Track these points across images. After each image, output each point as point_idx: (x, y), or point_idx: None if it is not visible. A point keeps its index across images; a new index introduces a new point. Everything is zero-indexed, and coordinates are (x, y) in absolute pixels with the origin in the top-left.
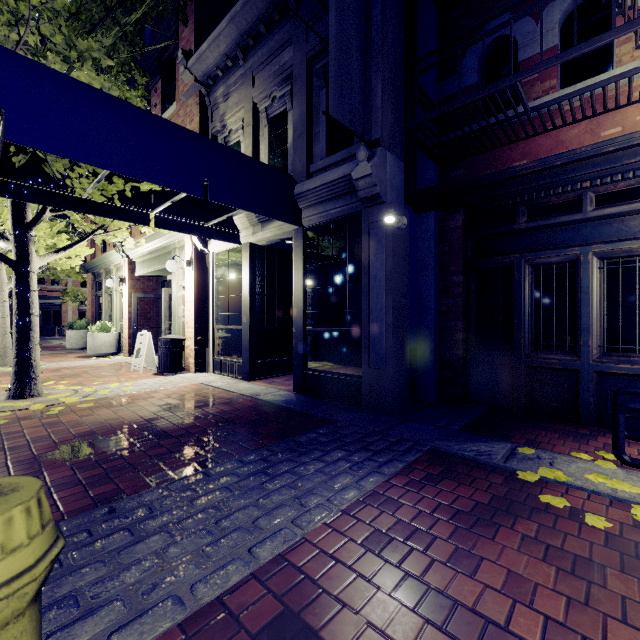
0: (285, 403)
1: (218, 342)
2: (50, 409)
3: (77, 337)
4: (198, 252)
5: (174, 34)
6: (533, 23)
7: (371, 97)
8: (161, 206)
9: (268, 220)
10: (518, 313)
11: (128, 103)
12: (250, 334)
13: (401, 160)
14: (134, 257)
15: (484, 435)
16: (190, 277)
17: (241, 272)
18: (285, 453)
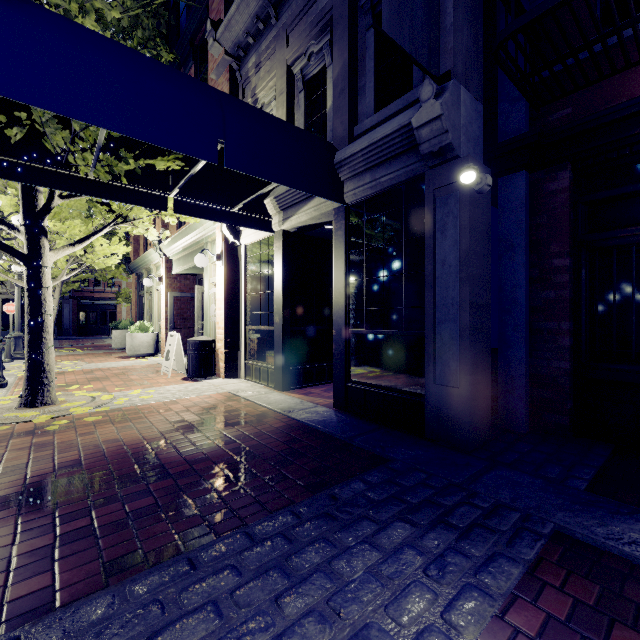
0: (322, 425)
1: (250, 345)
2: (52, 423)
3: (121, 337)
4: (229, 245)
5: (205, 10)
6: None
7: (437, 17)
8: (178, 186)
9: (303, 200)
10: None
11: (123, 45)
12: (283, 336)
13: (479, 101)
14: (170, 255)
15: (634, 503)
16: (220, 272)
17: (274, 265)
18: (318, 522)
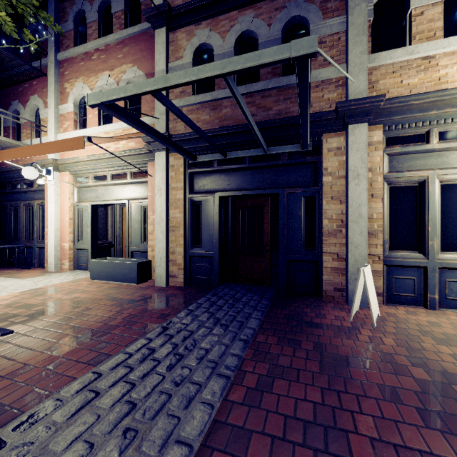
0: None
1: None
2: None
3: None
4: None
5: None
6: (6, 114)
7: None
8: None
9: None
10: (7, 225)
11: None
12: None
13: None
14: None
15: None
16: None
17: None
18: None
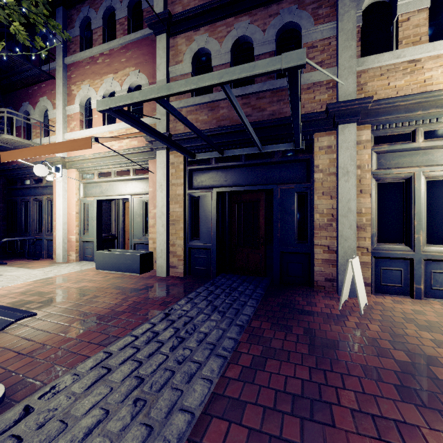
0: None
1: None
2: None
3: None
4: None
5: None
6: (17, 115)
7: None
8: None
9: None
10: (18, 219)
11: None
12: None
13: None
14: None
15: None
16: None
17: None
18: None
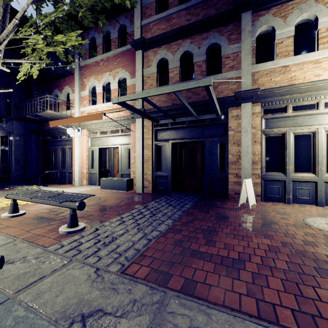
0: None
1: None
2: None
3: None
4: None
5: None
6: (50, 97)
7: (11, 106)
8: None
9: None
10: (51, 160)
11: None
12: None
13: (22, 122)
14: None
15: (27, 185)
16: None
17: None
18: None
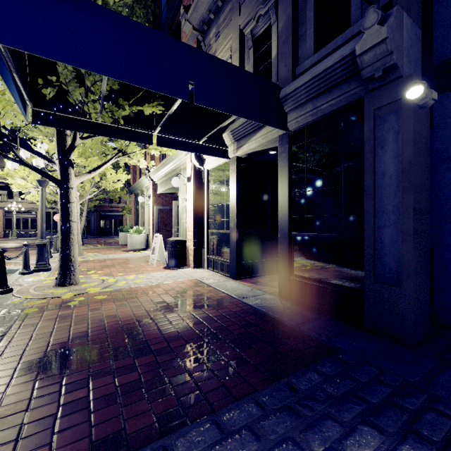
0: (271, 311)
1: (211, 244)
2: (74, 299)
3: (125, 237)
4: (196, 170)
5: (179, 2)
6: None
7: None
8: (159, 125)
9: (253, 132)
10: None
11: (118, 13)
12: (237, 238)
13: (418, 26)
14: (156, 180)
15: None
16: (190, 191)
17: (229, 183)
18: (281, 417)
